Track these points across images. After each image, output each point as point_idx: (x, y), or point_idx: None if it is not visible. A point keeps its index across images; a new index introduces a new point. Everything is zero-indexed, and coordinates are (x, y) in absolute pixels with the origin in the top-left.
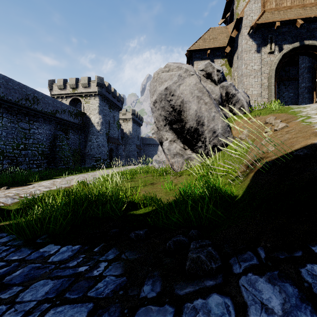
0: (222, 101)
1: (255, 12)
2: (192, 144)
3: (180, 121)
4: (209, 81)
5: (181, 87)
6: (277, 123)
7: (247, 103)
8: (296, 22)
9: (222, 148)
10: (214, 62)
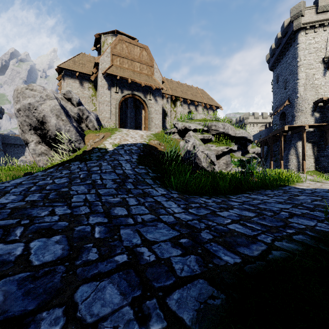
0: (80, 119)
1: (107, 63)
2: (54, 146)
3: (43, 129)
4: (70, 103)
5: (43, 106)
6: (101, 138)
7: (98, 123)
8: (128, 80)
9: (77, 150)
10: (83, 83)
